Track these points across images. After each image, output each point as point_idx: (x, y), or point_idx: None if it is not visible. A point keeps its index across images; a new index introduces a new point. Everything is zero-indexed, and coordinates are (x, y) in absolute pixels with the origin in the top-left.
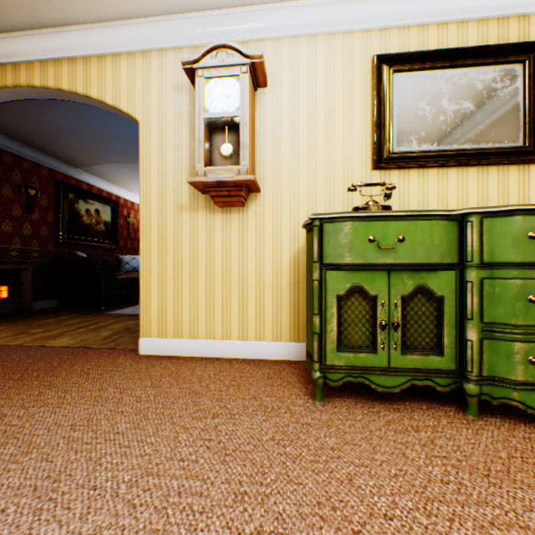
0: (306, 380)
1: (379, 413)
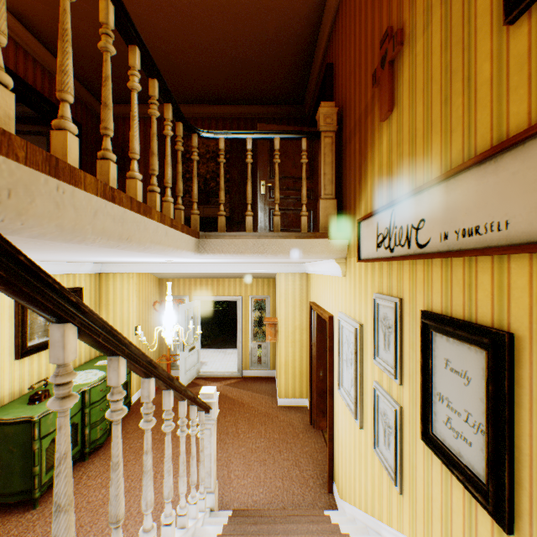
0: (8, 512)
1: None
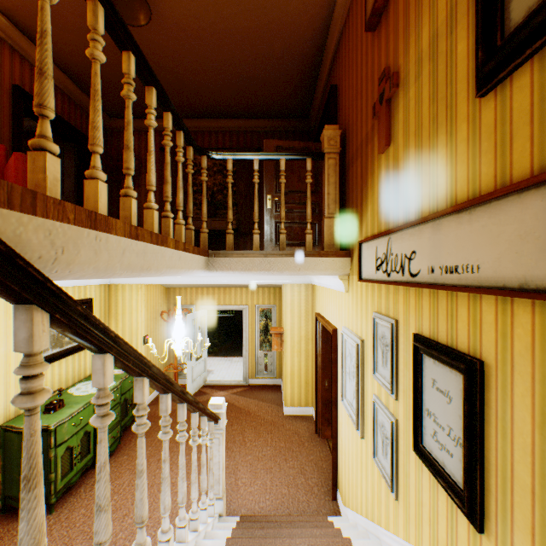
0: None
1: (79, 492)
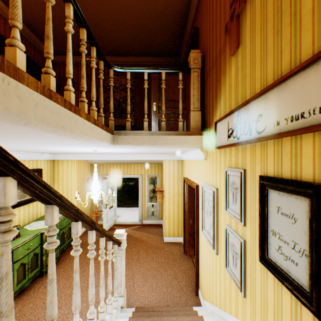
0: None
1: (29, 292)
